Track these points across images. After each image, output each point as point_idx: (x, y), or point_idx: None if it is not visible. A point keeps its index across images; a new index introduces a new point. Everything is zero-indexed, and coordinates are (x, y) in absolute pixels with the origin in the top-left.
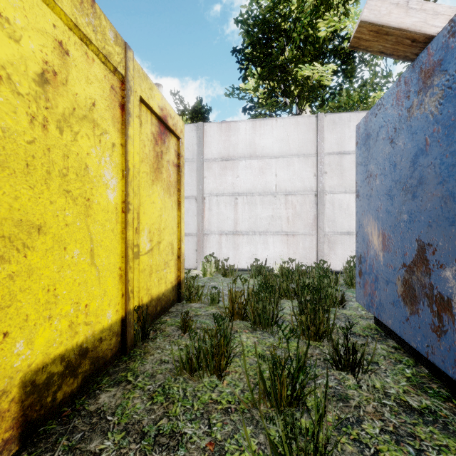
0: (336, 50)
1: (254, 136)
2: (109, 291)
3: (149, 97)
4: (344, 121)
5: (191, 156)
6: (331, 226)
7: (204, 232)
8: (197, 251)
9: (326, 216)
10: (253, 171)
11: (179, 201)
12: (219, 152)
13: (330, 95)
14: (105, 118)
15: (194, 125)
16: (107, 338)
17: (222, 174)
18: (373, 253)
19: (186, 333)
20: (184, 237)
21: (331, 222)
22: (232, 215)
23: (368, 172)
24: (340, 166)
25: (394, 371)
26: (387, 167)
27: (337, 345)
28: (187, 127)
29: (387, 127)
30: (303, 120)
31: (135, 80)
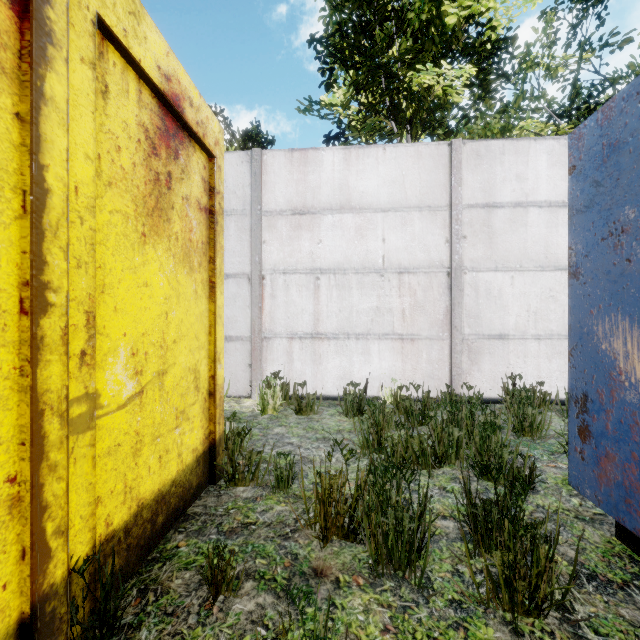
0: (473, 47)
1: (346, 174)
2: None
3: (128, 33)
4: (494, 153)
5: (240, 206)
6: (474, 326)
7: (262, 335)
8: (250, 366)
9: (465, 308)
10: (345, 232)
11: (213, 283)
12: (289, 199)
13: (462, 118)
14: None
15: (245, 153)
16: None
17: (294, 238)
18: (635, 399)
19: (218, 599)
20: (222, 353)
21: (474, 319)
22: (311, 306)
23: (615, 223)
24: (488, 227)
25: None
26: None
27: None
28: (234, 156)
29: None
30: (429, 149)
31: None
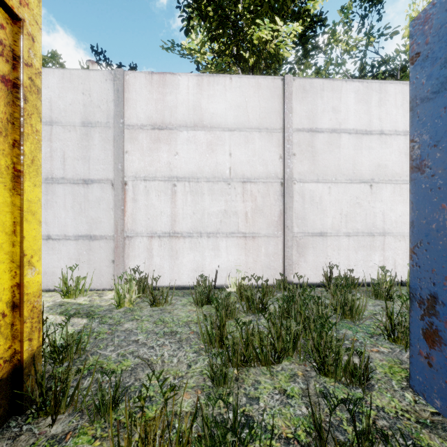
0: (299, 13)
1: (199, 97)
2: None
3: None
4: (316, 89)
5: (104, 118)
6: (301, 225)
7: (125, 234)
8: (113, 262)
9: (295, 211)
10: (198, 147)
11: (18, 171)
12: (149, 116)
13: (290, 70)
14: None
15: (109, 71)
16: None
17: (153, 149)
18: None
19: None
20: (38, 255)
21: (301, 220)
22: (168, 209)
23: None
24: (312, 147)
25: None
26: None
27: None
28: (98, 74)
29: None
30: (266, 82)
31: None
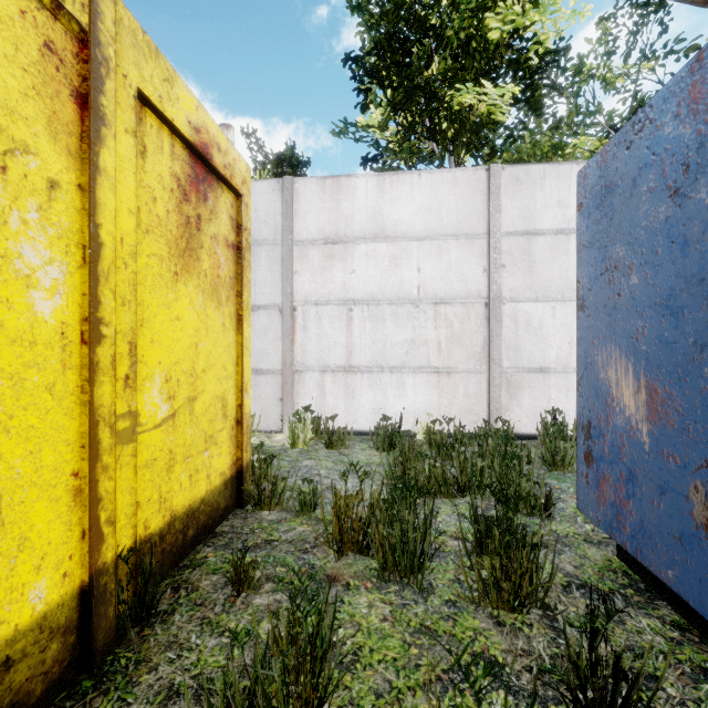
0: (518, 63)
1: (380, 202)
2: (37, 534)
3: (163, 98)
4: (534, 178)
5: (271, 235)
6: (513, 358)
7: (294, 368)
8: (281, 400)
9: (504, 340)
10: (379, 262)
11: (240, 316)
12: (321, 228)
13: (507, 138)
14: (22, 115)
15: (276, 181)
16: (32, 649)
17: (326, 268)
18: (623, 423)
19: (241, 595)
20: (249, 383)
21: (513, 351)
22: (343, 338)
23: (610, 260)
24: (528, 255)
25: (702, 706)
26: (663, 249)
27: (578, 656)
28: (265, 184)
29: (661, 164)
30: (466, 175)
31: (124, 50)
